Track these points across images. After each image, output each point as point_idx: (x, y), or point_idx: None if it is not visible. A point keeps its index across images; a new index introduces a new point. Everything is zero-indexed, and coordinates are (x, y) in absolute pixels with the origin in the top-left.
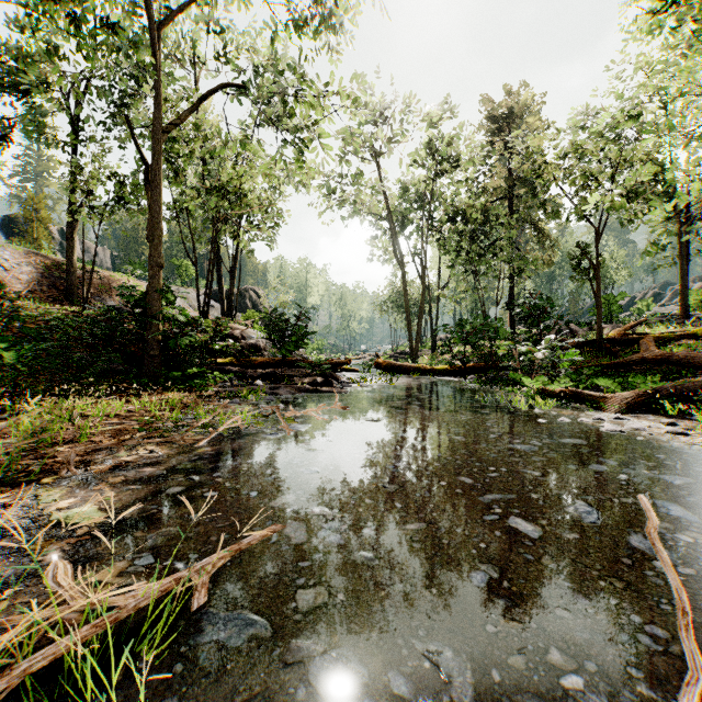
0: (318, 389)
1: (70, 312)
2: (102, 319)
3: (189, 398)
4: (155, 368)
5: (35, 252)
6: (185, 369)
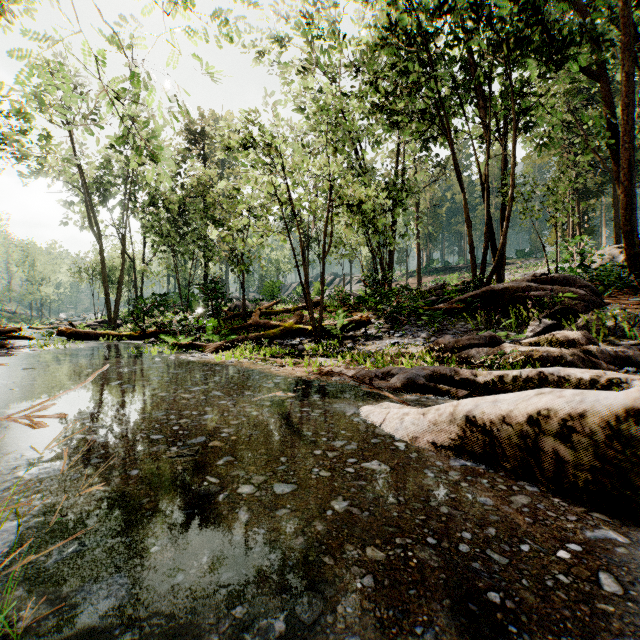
0: None
1: None
2: None
3: None
4: None
5: None
6: None
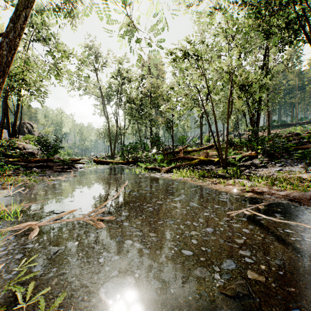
0: (65, 171)
1: None
2: None
3: None
4: None
5: None
6: None
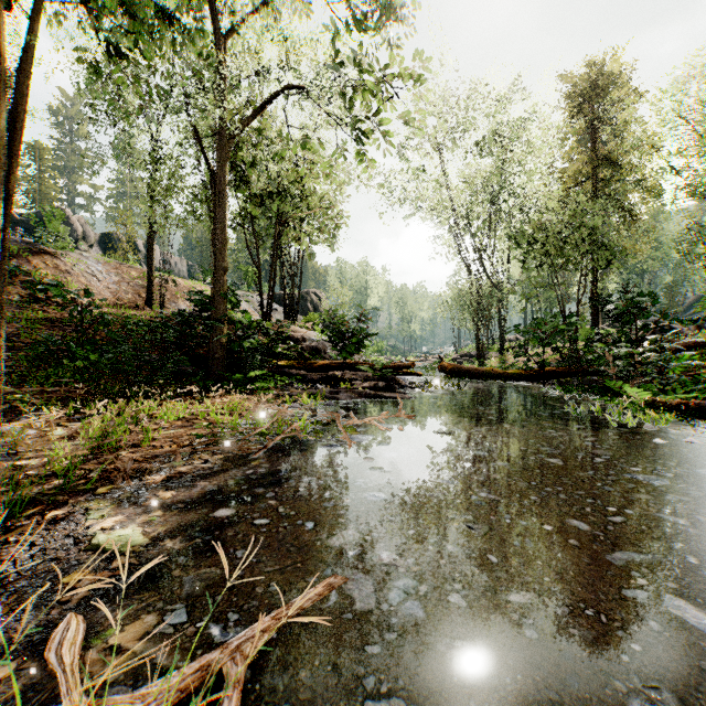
0: (380, 395)
1: (149, 317)
2: (173, 323)
3: (249, 402)
4: (219, 370)
5: (122, 264)
6: (248, 371)
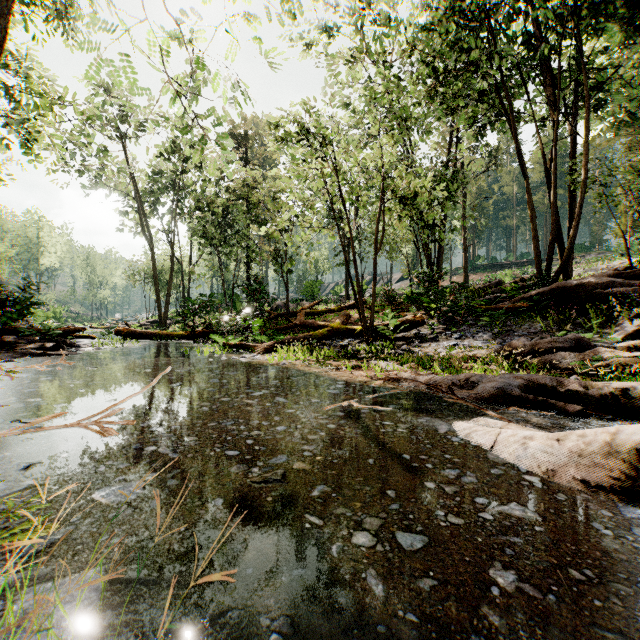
0: (47, 353)
1: None
2: None
3: None
4: None
5: None
6: None
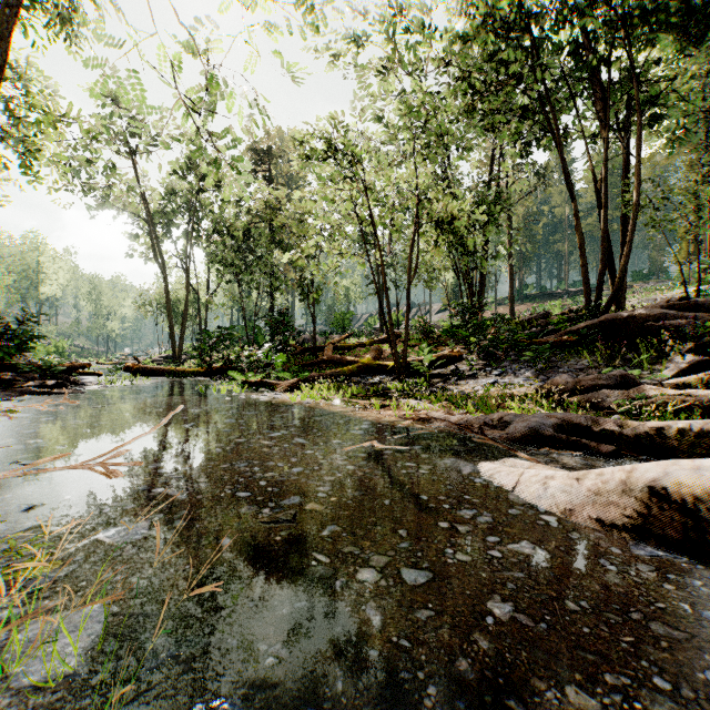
0: (48, 391)
1: None
2: None
3: None
4: None
5: None
6: None
